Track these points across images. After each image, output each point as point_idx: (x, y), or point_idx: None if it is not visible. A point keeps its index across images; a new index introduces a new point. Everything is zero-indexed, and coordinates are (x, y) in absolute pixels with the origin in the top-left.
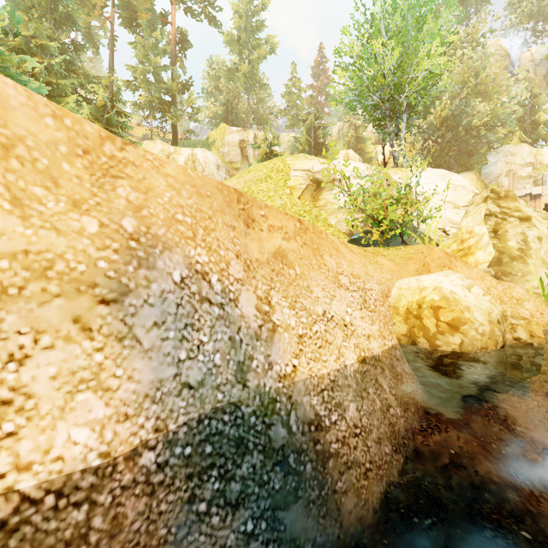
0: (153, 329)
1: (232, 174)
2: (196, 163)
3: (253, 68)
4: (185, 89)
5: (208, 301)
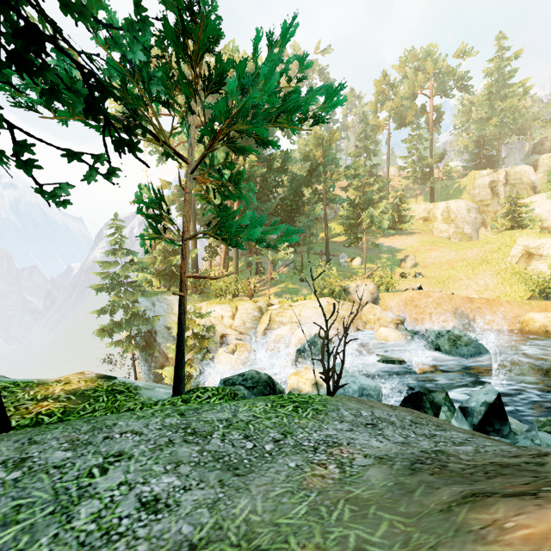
0: (457, 317)
1: (482, 210)
2: (450, 213)
3: (504, 114)
4: (440, 159)
5: (464, 315)
